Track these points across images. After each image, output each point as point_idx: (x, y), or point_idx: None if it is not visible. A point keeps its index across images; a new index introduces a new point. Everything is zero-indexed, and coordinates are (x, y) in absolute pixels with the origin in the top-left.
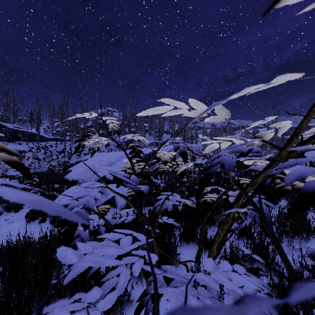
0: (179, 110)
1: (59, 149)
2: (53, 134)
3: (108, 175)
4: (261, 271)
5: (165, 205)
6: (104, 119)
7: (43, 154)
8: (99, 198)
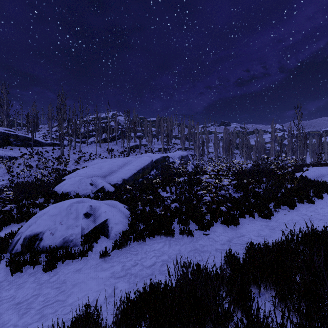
0: None
1: (56, 155)
2: (52, 138)
3: (107, 186)
4: None
5: None
6: None
7: (36, 160)
8: None
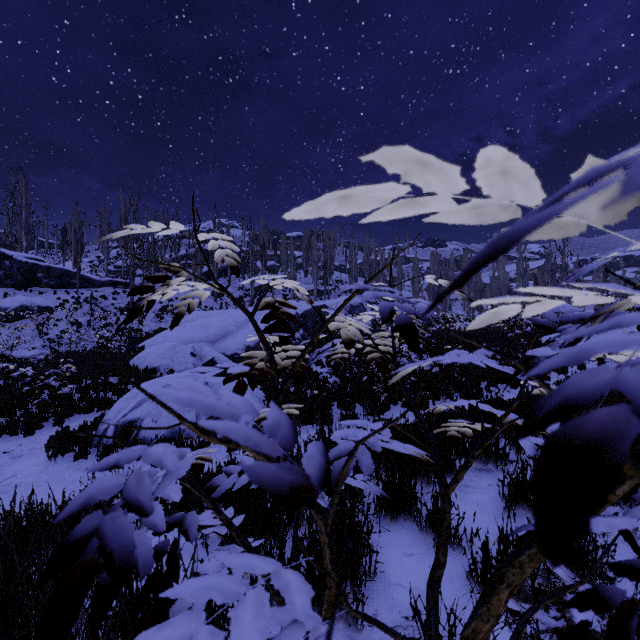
0: (421, 201)
1: (120, 303)
2: (108, 272)
3: (220, 357)
4: (569, 595)
5: (354, 458)
6: (203, 238)
7: (87, 313)
8: (170, 468)
